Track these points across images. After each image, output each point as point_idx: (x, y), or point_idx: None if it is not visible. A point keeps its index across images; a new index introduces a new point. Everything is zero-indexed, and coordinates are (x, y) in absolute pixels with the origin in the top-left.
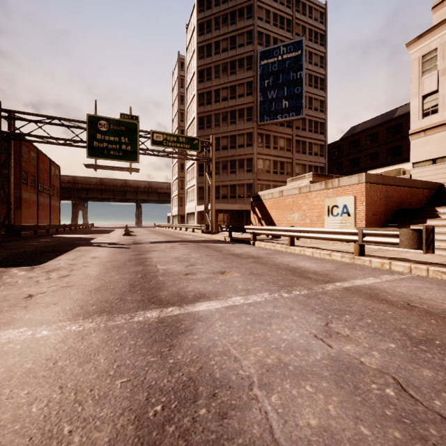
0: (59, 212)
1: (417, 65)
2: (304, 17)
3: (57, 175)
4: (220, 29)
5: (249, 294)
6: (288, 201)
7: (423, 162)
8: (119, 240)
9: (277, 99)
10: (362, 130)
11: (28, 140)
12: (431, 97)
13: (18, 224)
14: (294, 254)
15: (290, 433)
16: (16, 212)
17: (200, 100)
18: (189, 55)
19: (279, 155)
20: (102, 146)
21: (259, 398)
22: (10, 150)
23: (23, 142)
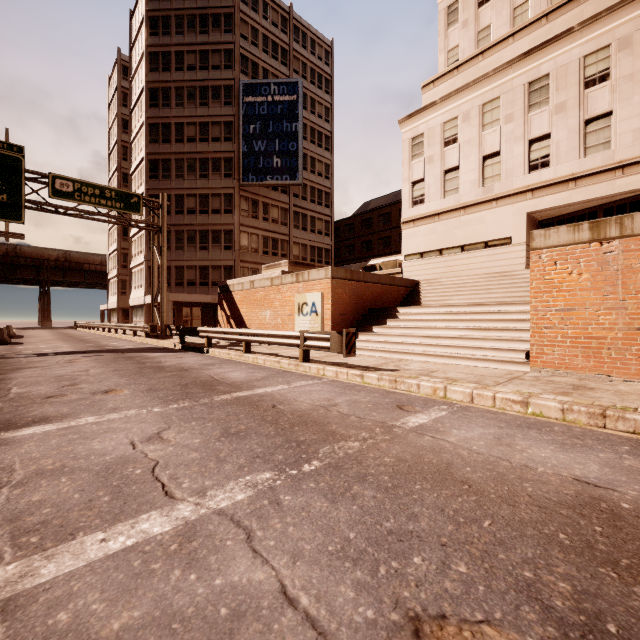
0: None
1: (408, 147)
2: (304, 51)
3: None
4: (185, 35)
5: (111, 413)
6: (260, 294)
7: (413, 255)
8: None
9: (266, 153)
10: (375, 208)
11: None
12: (419, 185)
13: None
14: (241, 363)
15: (3, 508)
16: None
17: (152, 134)
18: (134, 59)
19: (271, 229)
20: None
21: (1, 493)
22: None
23: None
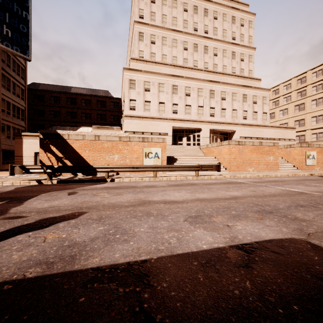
0: None
1: (128, 82)
2: None
3: None
4: None
5: (274, 187)
6: (107, 145)
7: (130, 131)
8: None
9: None
10: (47, 90)
11: None
12: (133, 102)
13: None
14: (176, 180)
15: None
16: None
17: None
18: None
19: None
20: None
21: None
22: None
23: None
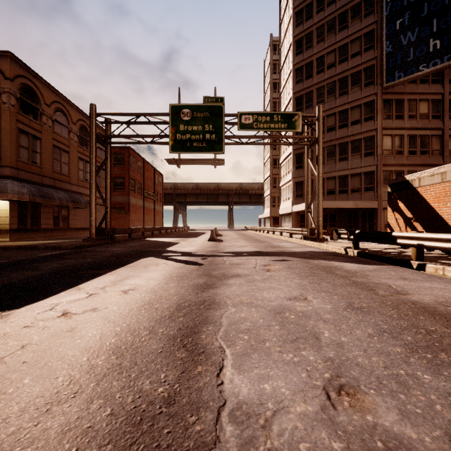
0: (162, 215)
1: None
2: None
3: (160, 183)
4: None
5: None
6: None
7: None
8: (199, 248)
9: (417, 42)
10: None
11: (121, 142)
12: None
13: (127, 226)
14: None
15: None
16: (125, 216)
17: (297, 77)
18: (283, 30)
19: (419, 126)
20: (185, 138)
21: None
22: (107, 155)
23: (131, 153)
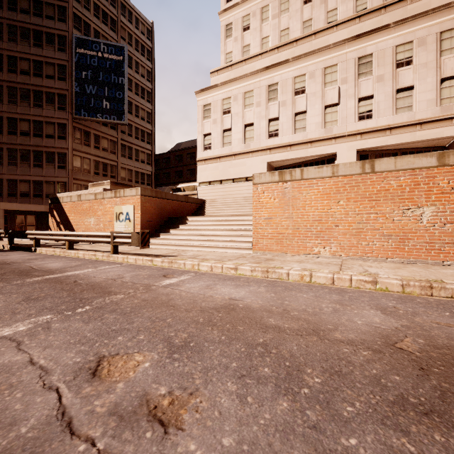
0: None
1: (201, 110)
2: (130, 25)
3: None
4: None
5: None
6: (86, 205)
7: (204, 182)
8: None
9: (96, 96)
10: (185, 148)
11: None
12: (208, 137)
13: None
14: (63, 257)
15: None
16: None
17: None
18: None
19: (102, 155)
20: None
21: None
22: None
23: None
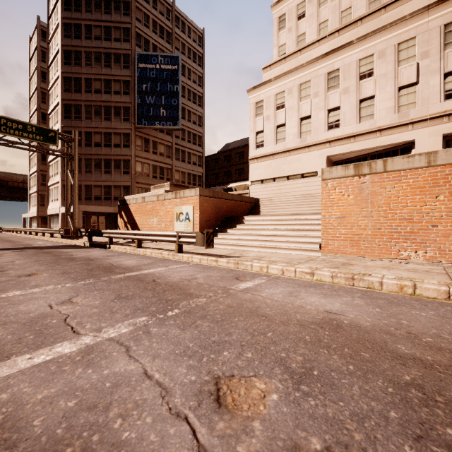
0: None
1: (253, 108)
2: (183, 35)
3: None
4: (92, 13)
5: (33, 288)
6: (149, 206)
7: (256, 181)
8: None
9: (155, 105)
10: (233, 148)
11: None
12: (261, 135)
13: None
14: (134, 254)
15: None
16: None
17: (66, 85)
18: (52, 27)
19: (159, 160)
20: None
21: None
22: None
23: None
